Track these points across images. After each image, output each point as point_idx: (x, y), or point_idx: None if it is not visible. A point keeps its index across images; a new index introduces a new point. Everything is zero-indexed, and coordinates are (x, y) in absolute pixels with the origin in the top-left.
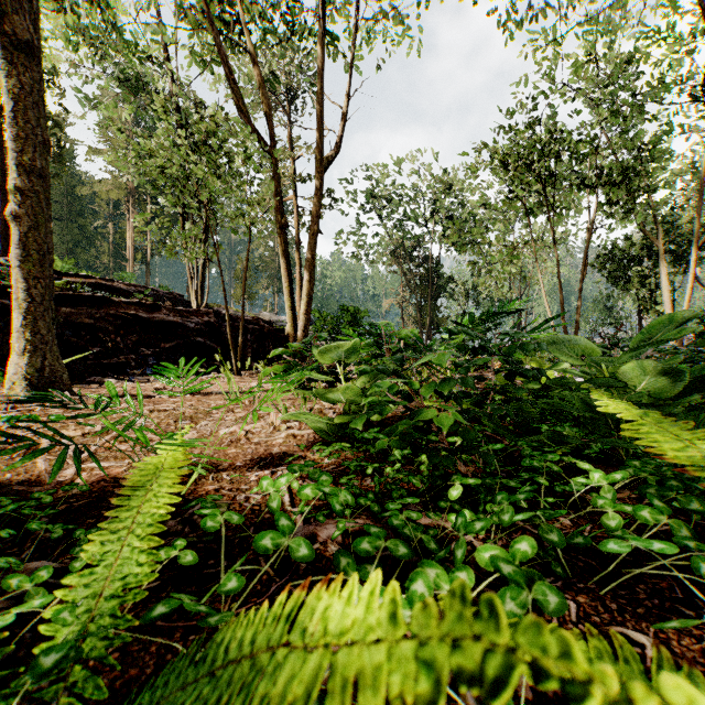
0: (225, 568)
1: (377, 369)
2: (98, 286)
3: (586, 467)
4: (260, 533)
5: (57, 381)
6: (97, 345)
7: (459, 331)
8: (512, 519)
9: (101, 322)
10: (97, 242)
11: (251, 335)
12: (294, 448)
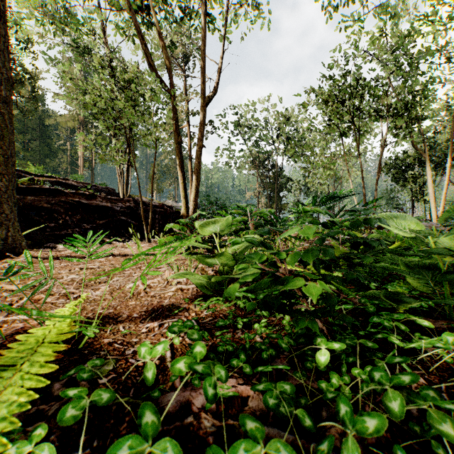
0: (93, 450)
1: (247, 240)
2: (58, 183)
3: (425, 324)
4: (116, 441)
5: (18, 247)
6: (52, 222)
7: None
8: (404, 411)
9: (55, 206)
10: (59, 155)
11: (158, 215)
12: (181, 301)
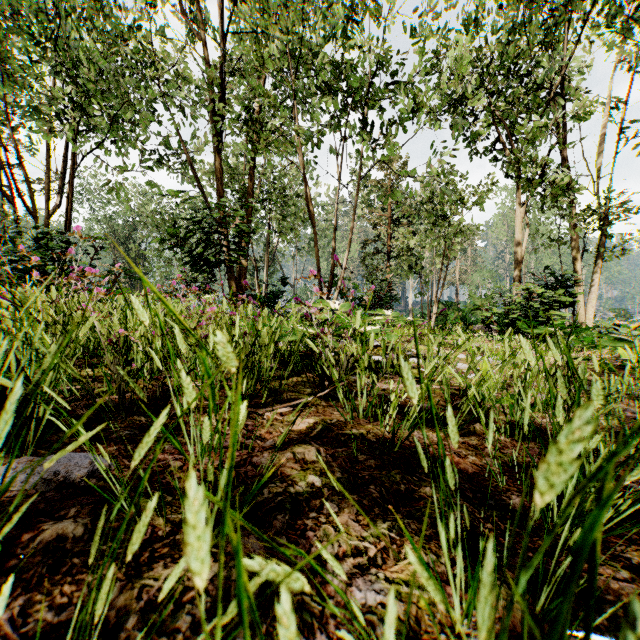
0: None
1: None
2: None
3: None
4: None
5: None
6: None
7: None
8: None
9: None
10: None
11: None
12: None
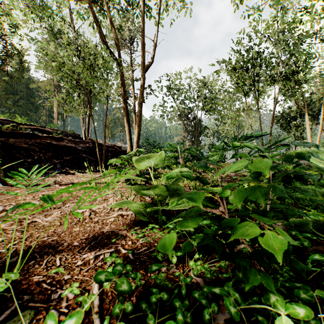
0: None
1: (181, 175)
2: (37, 130)
3: None
4: None
5: None
6: (30, 158)
7: (224, 148)
8: None
9: (32, 146)
10: (40, 110)
11: (110, 153)
12: (120, 227)
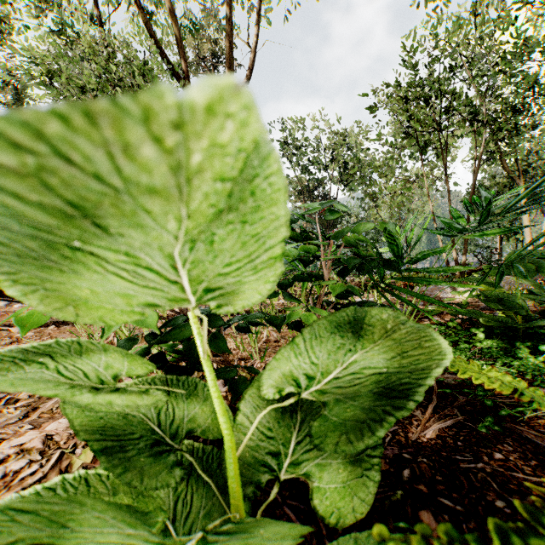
0: None
1: None
2: None
3: None
4: None
5: None
6: None
7: (466, 228)
8: None
9: None
10: None
11: None
12: None
